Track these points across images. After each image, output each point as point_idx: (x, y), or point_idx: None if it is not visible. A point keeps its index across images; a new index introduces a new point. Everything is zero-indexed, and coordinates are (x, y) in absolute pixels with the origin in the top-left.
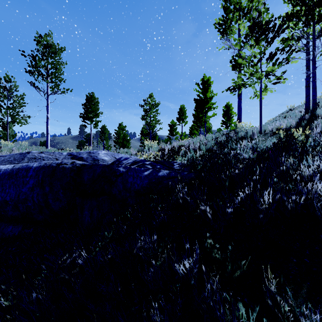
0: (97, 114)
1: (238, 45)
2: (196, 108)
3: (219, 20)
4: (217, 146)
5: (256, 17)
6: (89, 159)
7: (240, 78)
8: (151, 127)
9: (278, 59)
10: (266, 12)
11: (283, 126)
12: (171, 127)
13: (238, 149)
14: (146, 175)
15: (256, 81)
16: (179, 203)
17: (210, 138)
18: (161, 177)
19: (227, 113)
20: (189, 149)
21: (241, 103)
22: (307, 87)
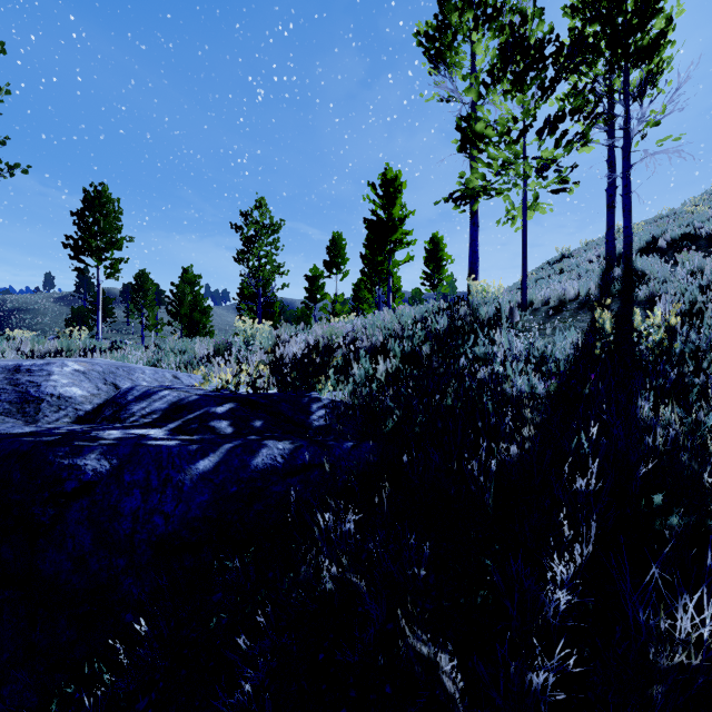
0: (116, 241)
1: (474, 90)
2: (369, 242)
3: (426, 26)
4: (430, 342)
5: (517, 27)
6: (6, 396)
7: (478, 173)
8: (260, 280)
9: (566, 133)
10: (538, 17)
11: (569, 294)
12: (312, 281)
13: (498, 362)
14: (204, 474)
15: (515, 183)
16: (325, 588)
17: (407, 318)
18: (262, 472)
19: (433, 257)
20: (357, 351)
21: (477, 235)
22: (610, 209)
